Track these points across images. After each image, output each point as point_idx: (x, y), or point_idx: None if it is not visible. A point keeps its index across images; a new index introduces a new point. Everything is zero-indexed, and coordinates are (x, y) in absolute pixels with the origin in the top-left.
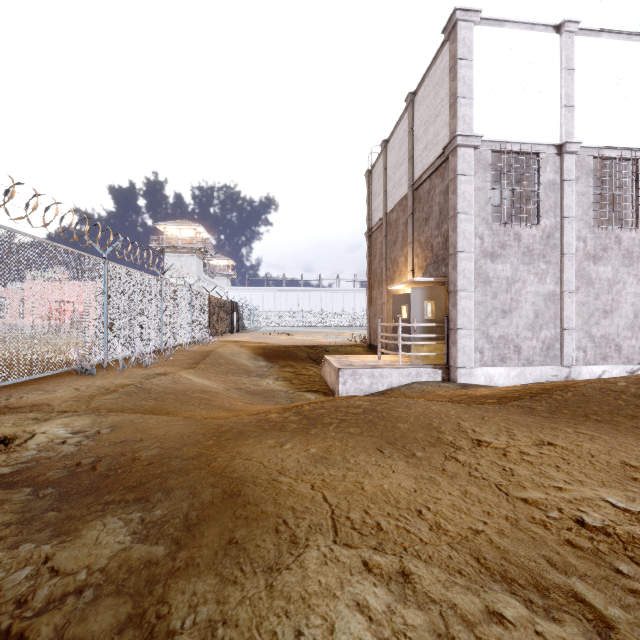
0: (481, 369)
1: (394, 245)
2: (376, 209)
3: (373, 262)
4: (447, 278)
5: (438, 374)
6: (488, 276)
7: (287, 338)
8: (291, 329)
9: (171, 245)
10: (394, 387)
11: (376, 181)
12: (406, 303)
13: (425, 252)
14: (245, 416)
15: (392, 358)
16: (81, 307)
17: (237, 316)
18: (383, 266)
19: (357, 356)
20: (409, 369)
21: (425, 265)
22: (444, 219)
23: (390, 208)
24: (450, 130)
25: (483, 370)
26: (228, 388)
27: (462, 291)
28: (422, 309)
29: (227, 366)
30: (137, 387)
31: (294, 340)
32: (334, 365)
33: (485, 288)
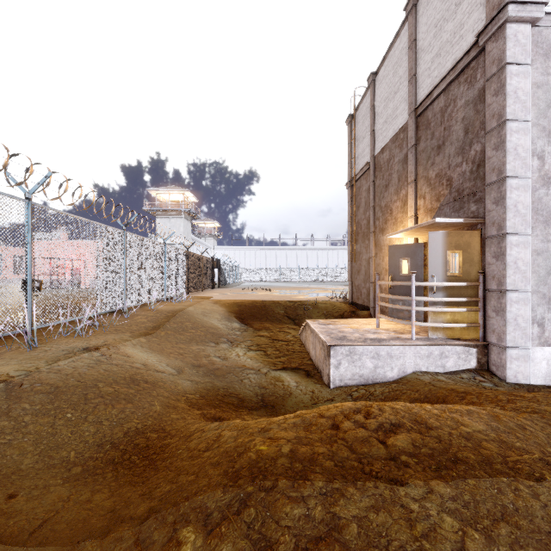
0: (541, 350)
1: (385, 190)
2: (360, 155)
3: (356, 213)
4: (482, 218)
5: (471, 354)
6: (550, 213)
7: (264, 294)
8: (269, 284)
9: (162, 208)
10: (408, 372)
11: (360, 124)
12: (407, 256)
13: (437, 189)
14: (117, 546)
15: (393, 325)
16: (79, 264)
17: (218, 272)
18: (370, 216)
19: (346, 321)
20: (429, 347)
21: (437, 206)
22: (474, 137)
23: (379, 148)
24: (489, 6)
25: (545, 351)
26: (181, 367)
27: (513, 235)
28: (444, 262)
29: (192, 330)
30: (1, 391)
31: (271, 297)
32: (321, 338)
33: (546, 230)
